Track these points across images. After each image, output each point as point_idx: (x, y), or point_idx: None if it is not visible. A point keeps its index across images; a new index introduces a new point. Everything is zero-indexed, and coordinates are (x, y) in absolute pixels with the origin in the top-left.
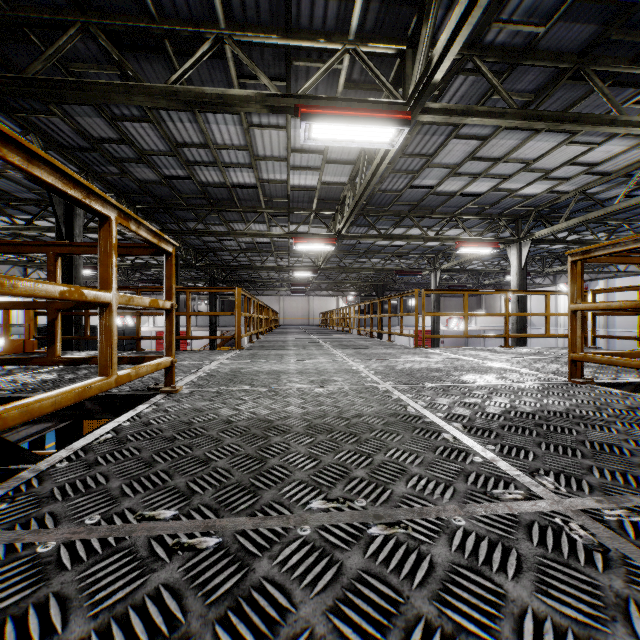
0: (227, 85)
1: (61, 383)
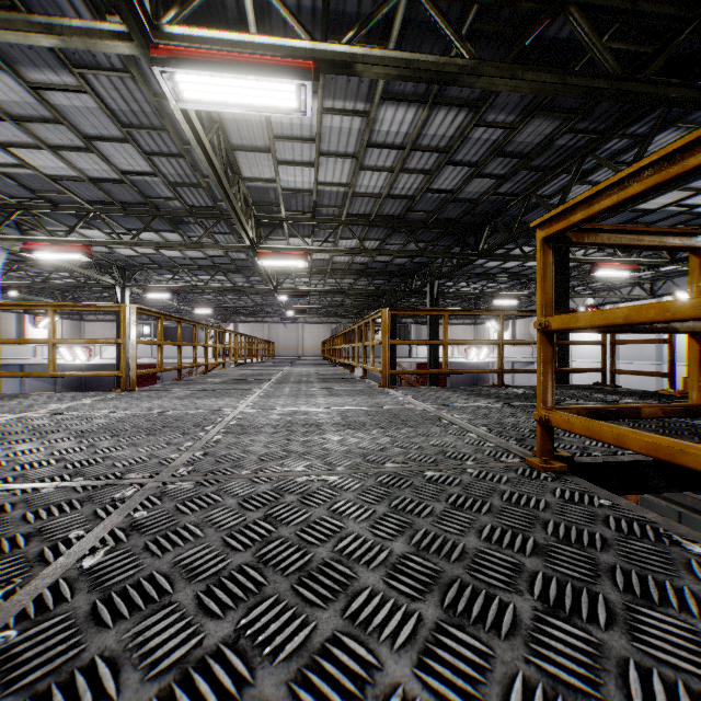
0: None
1: (463, 389)
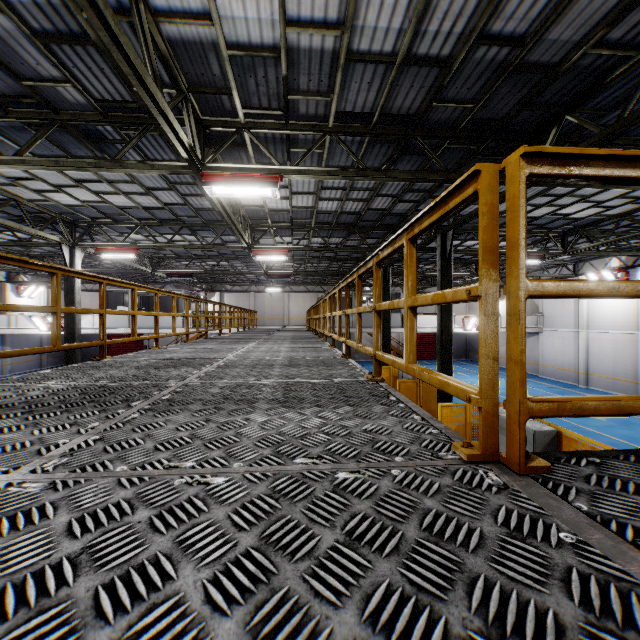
0: None
1: None
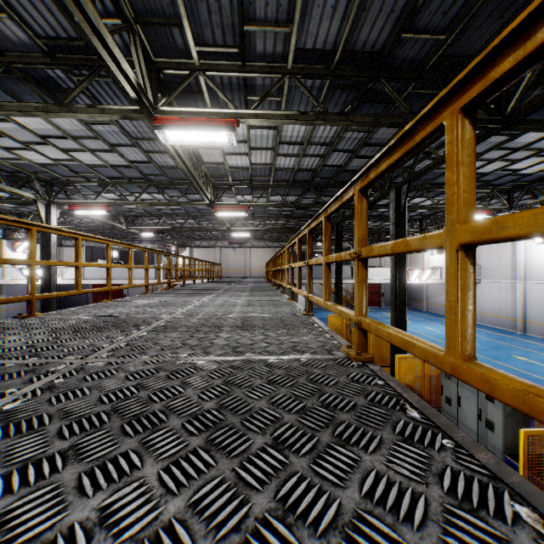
0: None
1: None
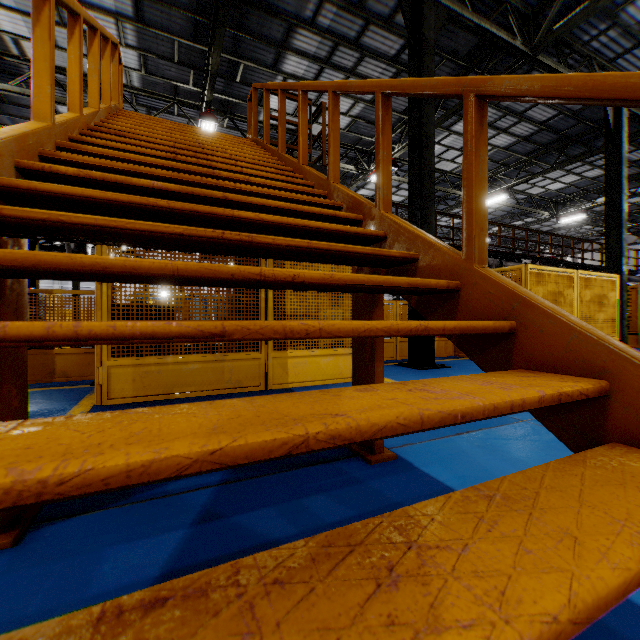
0: (167, 28)
1: None
